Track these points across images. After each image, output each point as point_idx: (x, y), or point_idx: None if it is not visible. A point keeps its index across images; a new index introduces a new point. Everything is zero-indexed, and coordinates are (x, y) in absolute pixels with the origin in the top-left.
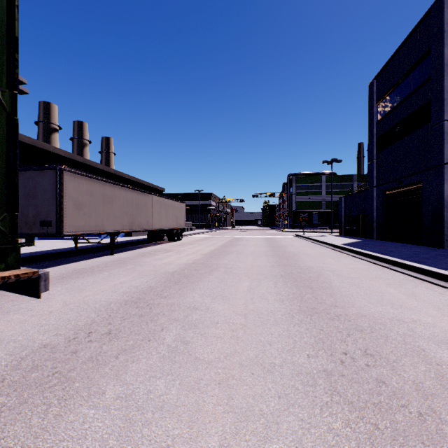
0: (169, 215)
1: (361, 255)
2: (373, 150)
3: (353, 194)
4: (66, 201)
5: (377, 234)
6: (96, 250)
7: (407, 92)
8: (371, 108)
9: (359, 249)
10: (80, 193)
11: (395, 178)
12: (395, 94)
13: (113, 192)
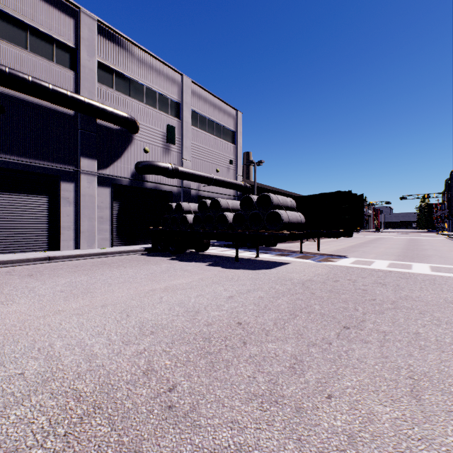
0: None
1: None
2: None
3: None
4: None
5: None
6: None
7: None
8: None
9: None
10: None
11: None
12: None
13: None
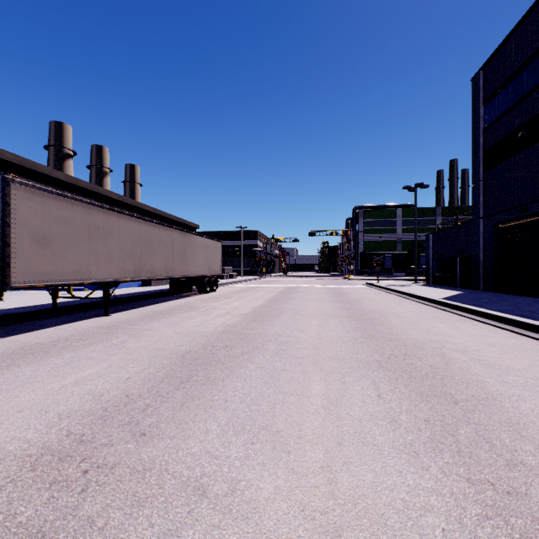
0: (197, 258)
1: (485, 317)
2: (479, 167)
3: (447, 229)
4: (17, 232)
5: (485, 283)
6: (87, 308)
7: (536, 81)
8: (475, 111)
9: (478, 307)
10: (45, 220)
11: (515, 205)
12: (515, 86)
13: (107, 221)
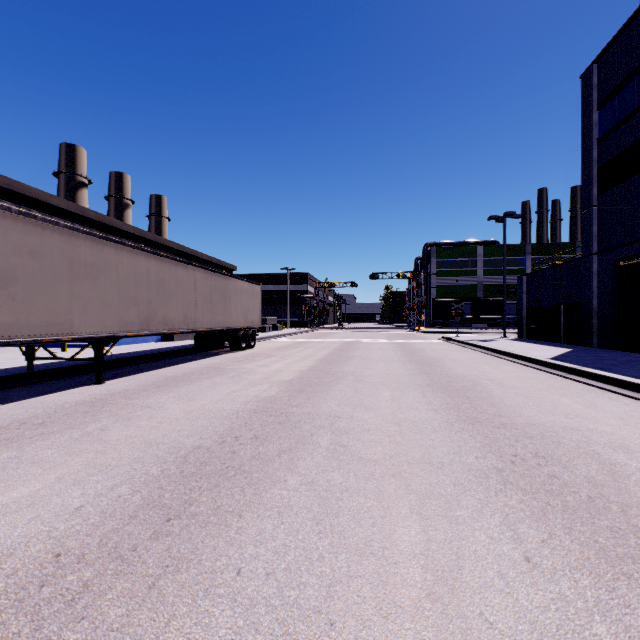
0: (229, 305)
1: (624, 387)
2: (591, 188)
3: (547, 269)
4: None
5: (600, 338)
6: (77, 372)
7: None
8: (587, 116)
9: (610, 373)
10: None
11: None
12: None
13: (99, 254)
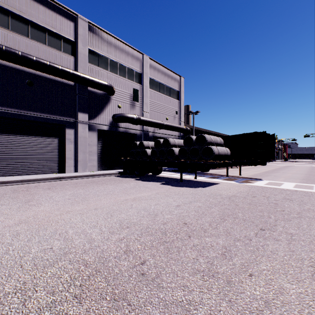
0: None
1: None
2: None
3: None
4: None
5: None
6: None
7: None
8: None
9: None
10: None
11: None
12: None
13: None
